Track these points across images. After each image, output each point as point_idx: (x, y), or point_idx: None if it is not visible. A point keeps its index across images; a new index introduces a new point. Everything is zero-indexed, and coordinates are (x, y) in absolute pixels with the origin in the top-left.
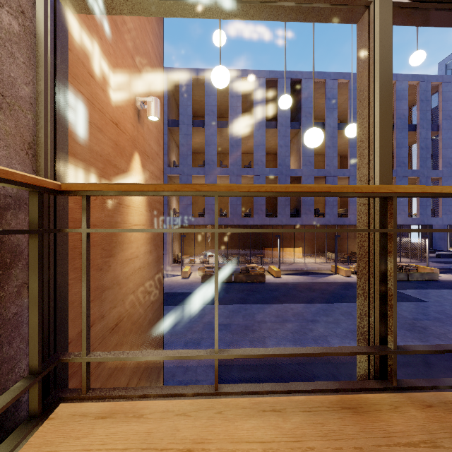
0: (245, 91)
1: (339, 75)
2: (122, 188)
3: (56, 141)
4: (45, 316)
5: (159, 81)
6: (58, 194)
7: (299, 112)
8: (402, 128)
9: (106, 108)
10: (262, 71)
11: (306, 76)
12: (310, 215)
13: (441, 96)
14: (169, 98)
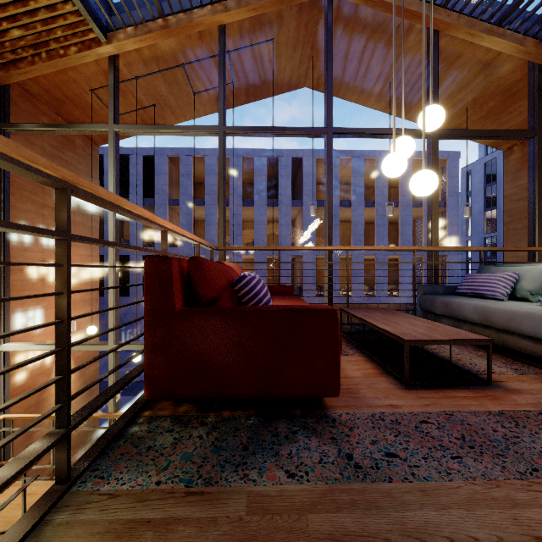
0: (250, 165)
1: (341, 153)
2: (22, 418)
3: (5, 397)
4: (1, 454)
5: (93, 279)
6: (4, 419)
7: (302, 189)
8: (406, 206)
9: (36, 353)
10: (263, 150)
11: (307, 154)
12: (312, 294)
13: (447, 172)
14: (170, 176)
